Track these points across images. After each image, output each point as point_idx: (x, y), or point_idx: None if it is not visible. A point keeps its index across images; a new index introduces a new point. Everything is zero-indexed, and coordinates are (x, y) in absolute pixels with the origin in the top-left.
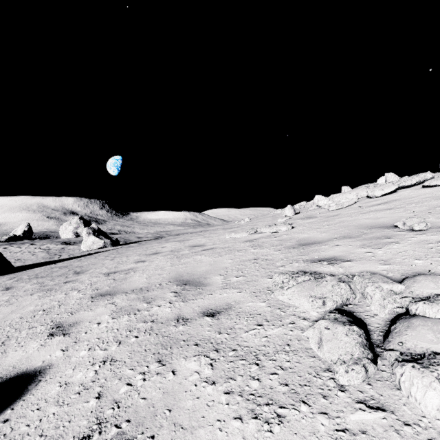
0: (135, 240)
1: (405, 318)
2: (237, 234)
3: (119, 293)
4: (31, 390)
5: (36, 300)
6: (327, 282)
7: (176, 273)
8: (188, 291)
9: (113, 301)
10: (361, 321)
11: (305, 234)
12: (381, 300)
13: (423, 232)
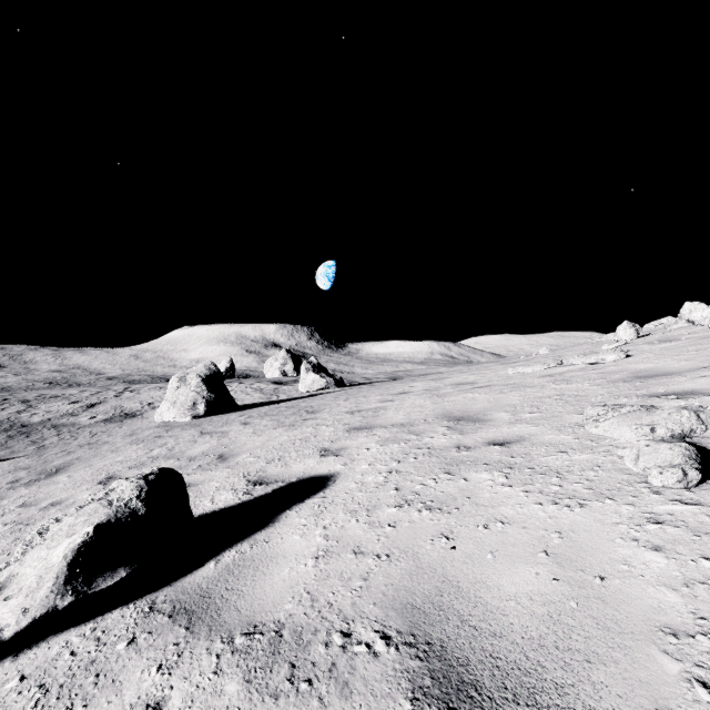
0: (362, 382)
1: None
2: (527, 368)
3: (376, 427)
4: (331, 484)
5: (285, 433)
6: (663, 410)
7: (442, 410)
8: (464, 426)
9: (373, 433)
10: (706, 450)
11: (649, 364)
12: None
13: None
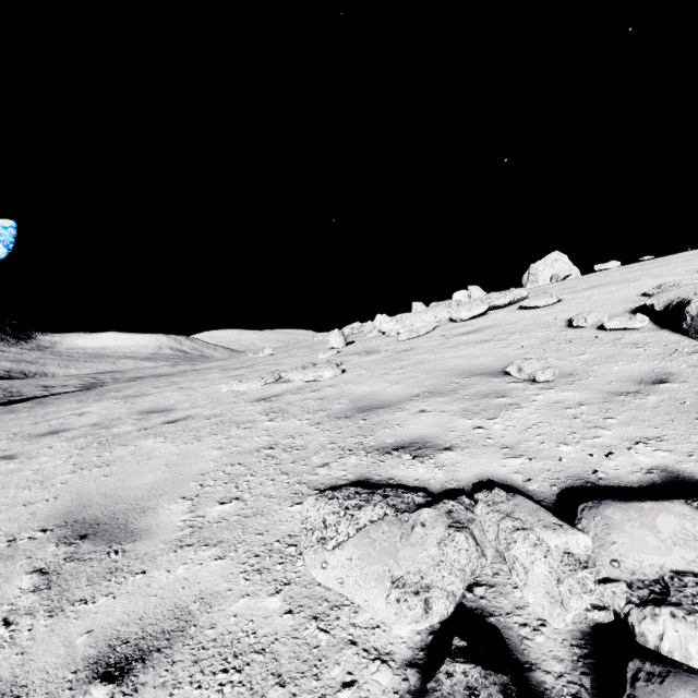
0: (32, 395)
1: (649, 679)
2: (243, 385)
3: None
4: None
5: None
6: (425, 528)
7: (74, 496)
8: (82, 566)
9: None
10: (518, 652)
11: (365, 387)
12: (553, 582)
13: (548, 384)
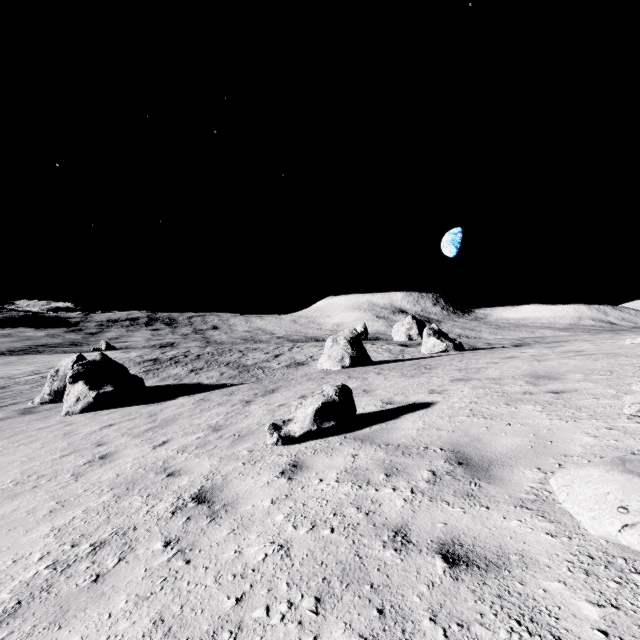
0: (483, 347)
1: None
2: None
3: (473, 379)
4: (432, 406)
5: (407, 380)
6: None
7: (531, 371)
8: (540, 381)
9: (469, 383)
10: None
11: None
12: None
13: None
